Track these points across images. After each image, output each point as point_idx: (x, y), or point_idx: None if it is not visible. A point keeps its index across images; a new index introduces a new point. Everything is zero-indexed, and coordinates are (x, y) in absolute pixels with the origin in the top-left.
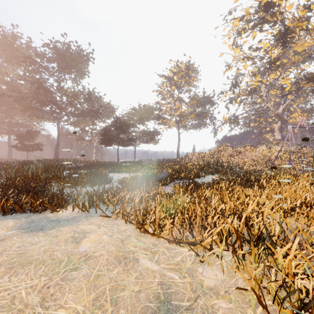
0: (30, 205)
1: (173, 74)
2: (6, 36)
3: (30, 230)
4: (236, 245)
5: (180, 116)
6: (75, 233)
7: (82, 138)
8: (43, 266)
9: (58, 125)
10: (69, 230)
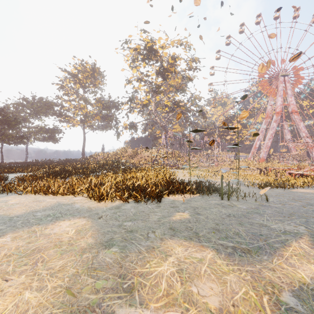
0: None
1: (78, 72)
2: None
3: None
4: None
5: (85, 116)
6: None
7: None
8: None
9: None
10: None
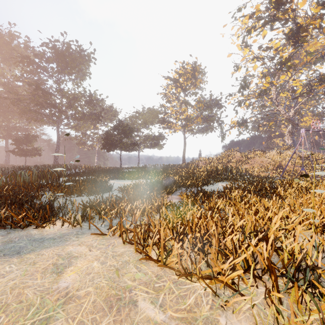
0: (11, 220)
1: (179, 76)
2: (3, 35)
3: (3, 254)
4: (265, 276)
5: (186, 120)
6: (59, 258)
7: (83, 143)
8: (3, 315)
9: (58, 129)
10: (53, 253)
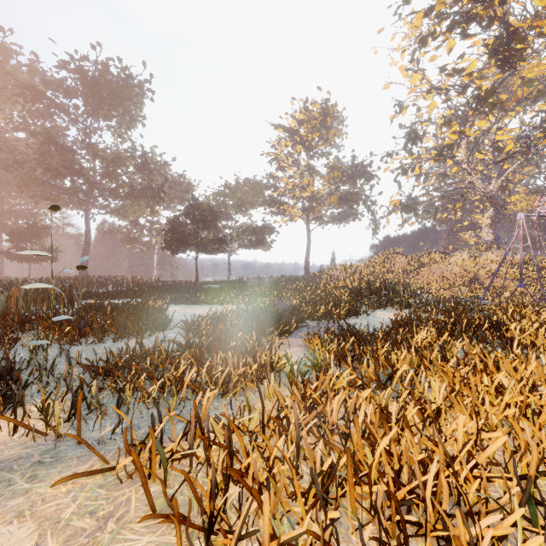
0: None
1: (299, 124)
2: None
3: None
4: None
5: (311, 199)
6: None
7: (132, 239)
8: None
9: (87, 214)
10: None
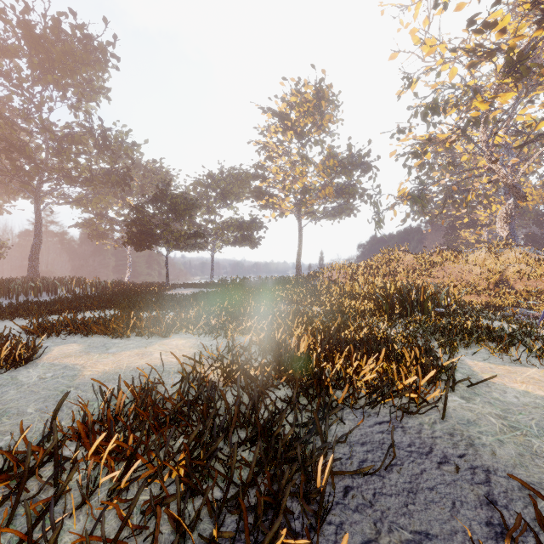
0: None
1: (290, 108)
2: None
3: None
4: None
5: (303, 190)
6: None
7: (100, 234)
8: None
9: (37, 202)
10: None
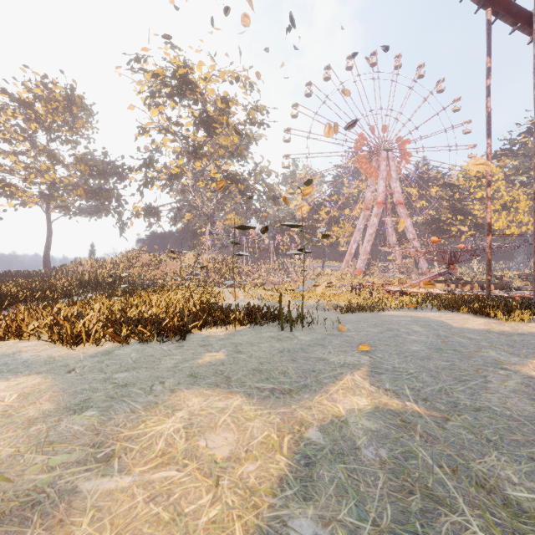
0: None
1: (35, 99)
2: None
3: None
4: None
5: (51, 187)
6: None
7: None
8: None
9: None
10: None
